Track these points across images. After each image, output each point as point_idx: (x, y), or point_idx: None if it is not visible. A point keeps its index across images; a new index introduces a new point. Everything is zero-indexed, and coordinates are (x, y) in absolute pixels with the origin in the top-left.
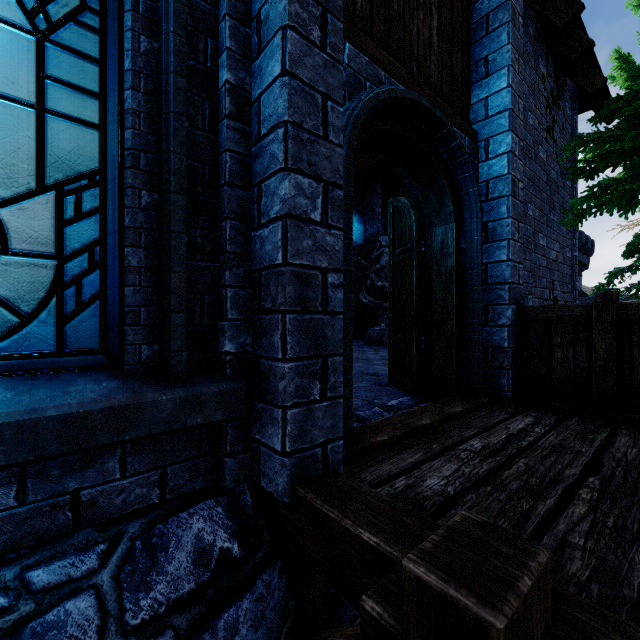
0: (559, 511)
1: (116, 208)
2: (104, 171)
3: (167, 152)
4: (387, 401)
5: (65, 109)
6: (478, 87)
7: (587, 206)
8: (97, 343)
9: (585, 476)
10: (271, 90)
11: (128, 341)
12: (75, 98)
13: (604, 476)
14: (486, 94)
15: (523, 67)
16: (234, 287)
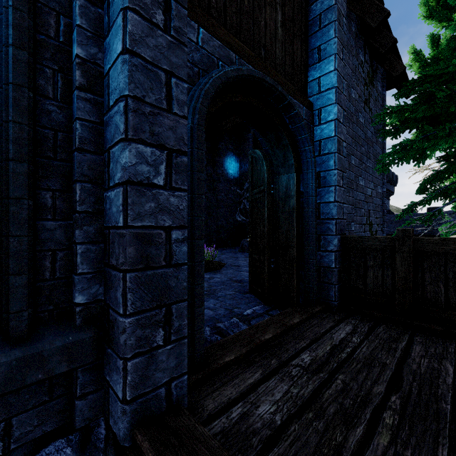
0: (366, 442)
1: None
2: None
3: (6, 121)
4: (244, 310)
5: None
6: (313, 69)
7: (392, 159)
8: None
9: (389, 394)
10: (115, 66)
11: None
12: None
13: (403, 393)
14: (319, 74)
15: (348, 55)
16: (85, 243)
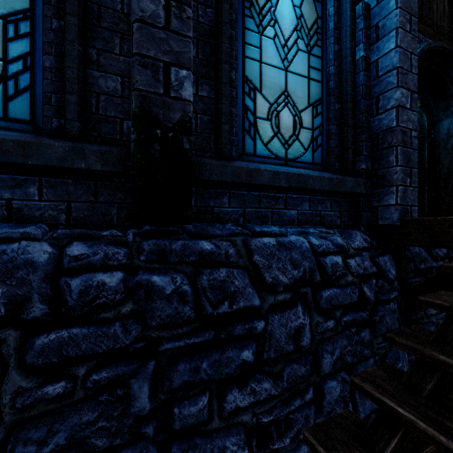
0: None
1: (325, 112)
2: (322, 98)
3: (346, 88)
4: None
5: (313, 77)
6: None
7: None
8: (320, 162)
9: None
10: (387, 55)
11: (331, 161)
12: (316, 73)
13: None
14: None
15: None
16: (365, 142)
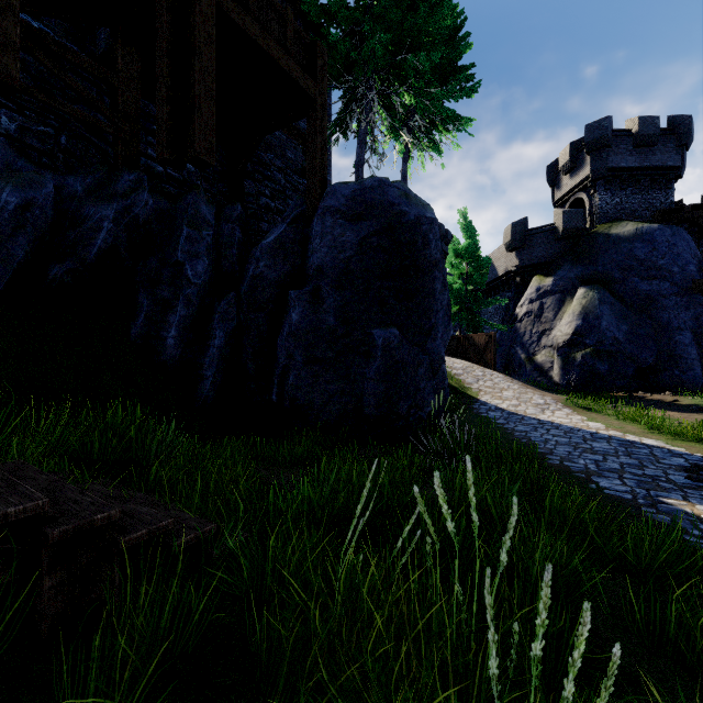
0: None
1: None
2: None
3: None
4: None
5: None
6: None
7: None
8: None
9: None
10: None
11: None
12: None
13: None
14: None
15: None
16: None
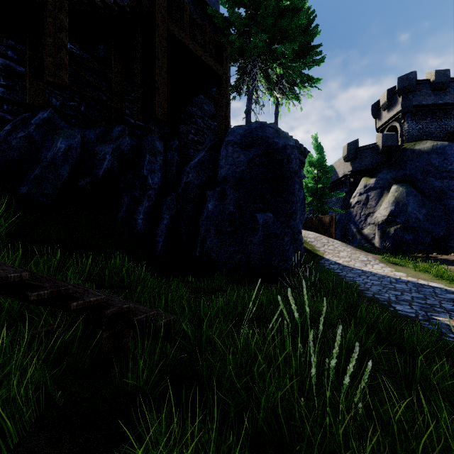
0: None
1: None
2: None
3: None
4: None
5: None
6: None
7: None
8: None
9: None
10: None
11: None
12: None
13: None
14: None
15: None
16: None
